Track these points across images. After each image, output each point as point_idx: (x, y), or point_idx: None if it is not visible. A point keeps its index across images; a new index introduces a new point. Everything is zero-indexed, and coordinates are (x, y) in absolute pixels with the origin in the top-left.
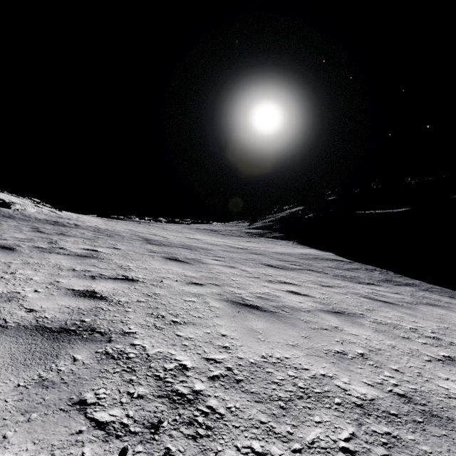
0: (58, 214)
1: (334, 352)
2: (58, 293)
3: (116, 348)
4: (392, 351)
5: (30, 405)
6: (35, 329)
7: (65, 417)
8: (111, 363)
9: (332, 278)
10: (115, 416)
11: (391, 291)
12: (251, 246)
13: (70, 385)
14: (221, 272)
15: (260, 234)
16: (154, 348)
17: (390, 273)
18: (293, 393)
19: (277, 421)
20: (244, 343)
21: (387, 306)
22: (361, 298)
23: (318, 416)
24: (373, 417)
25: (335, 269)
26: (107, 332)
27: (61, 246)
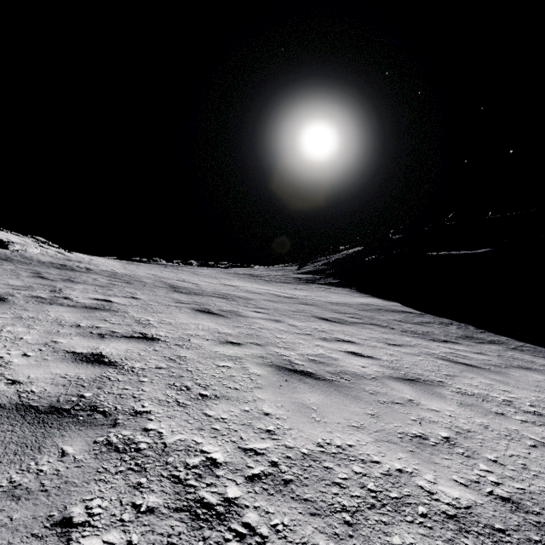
0: (67, 256)
1: (411, 436)
2: (53, 358)
3: (122, 435)
4: (486, 433)
5: None
6: (15, 409)
7: None
8: (113, 457)
9: (400, 334)
10: (112, 544)
11: (473, 351)
12: (300, 295)
13: (53, 494)
14: (264, 328)
15: (311, 279)
16: (174, 435)
17: (470, 328)
18: (362, 500)
19: None
20: (293, 425)
21: (471, 371)
22: (438, 361)
23: (398, 536)
24: (473, 535)
25: (404, 323)
26: (112, 412)
27: (66, 295)
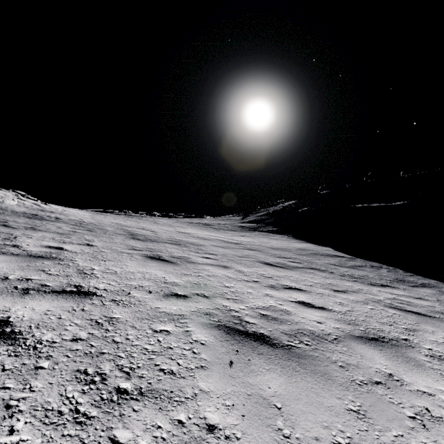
0: (42, 207)
1: None
2: None
3: None
4: None
5: None
6: None
7: None
8: None
9: (340, 278)
10: None
11: (413, 296)
12: (245, 241)
13: None
14: (213, 275)
15: (253, 227)
16: None
17: (399, 272)
18: None
19: None
20: None
21: (425, 322)
22: (388, 309)
23: None
24: None
25: (339, 267)
26: None
27: (17, 243)
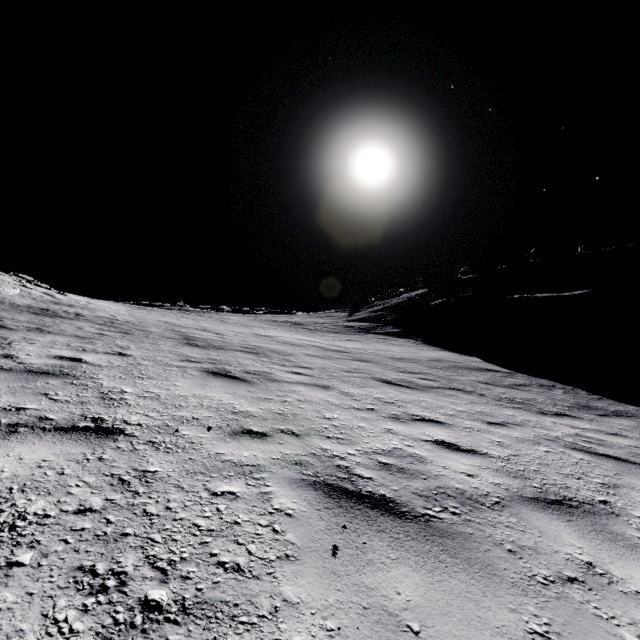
0: (57, 299)
1: None
2: None
3: None
4: None
5: None
6: None
7: None
8: None
9: (495, 404)
10: None
11: (605, 430)
12: (353, 348)
13: None
14: (306, 400)
15: (365, 328)
16: None
17: (580, 393)
18: None
19: None
20: None
21: (629, 472)
22: (571, 453)
23: None
24: None
25: (493, 386)
26: None
27: (12, 351)
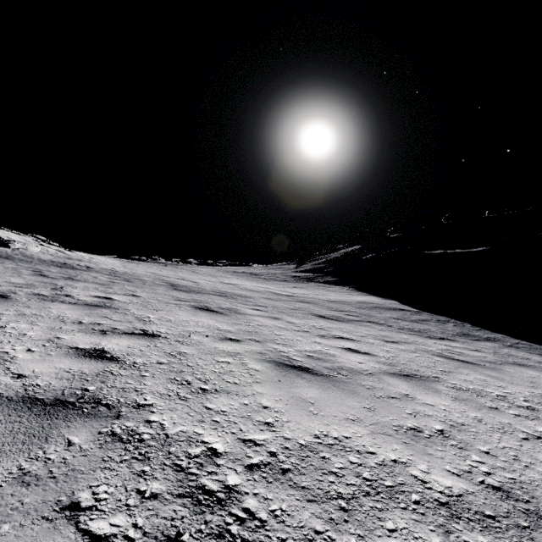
0: (67, 255)
1: (406, 428)
2: (56, 353)
3: (126, 426)
4: (479, 426)
5: (1, 511)
6: (21, 401)
7: (48, 529)
8: (118, 447)
9: (397, 331)
10: (118, 526)
11: (469, 348)
12: (298, 293)
13: (60, 480)
14: (263, 325)
15: (309, 278)
16: (176, 426)
17: (466, 326)
18: (357, 488)
19: (337, 529)
20: (291, 418)
21: (466, 367)
22: (434, 357)
23: (392, 521)
24: (464, 520)
25: (401, 321)
26: (115, 404)
27: (67, 293)
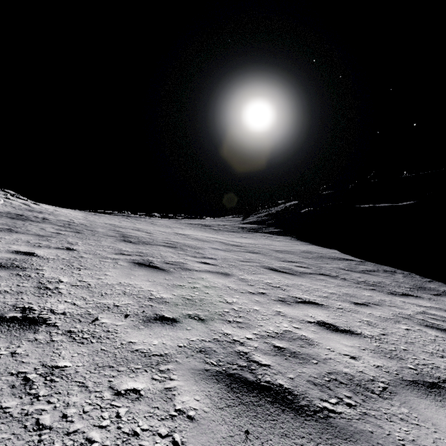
0: (31, 207)
1: None
2: None
3: None
4: None
5: None
6: None
7: None
8: None
9: (355, 286)
10: None
11: (443, 308)
12: (246, 243)
13: None
14: (211, 286)
15: (254, 229)
16: None
17: (415, 277)
18: None
19: None
20: None
21: None
22: (426, 330)
23: None
24: None
25: (350, 272)
26: None
27: None
